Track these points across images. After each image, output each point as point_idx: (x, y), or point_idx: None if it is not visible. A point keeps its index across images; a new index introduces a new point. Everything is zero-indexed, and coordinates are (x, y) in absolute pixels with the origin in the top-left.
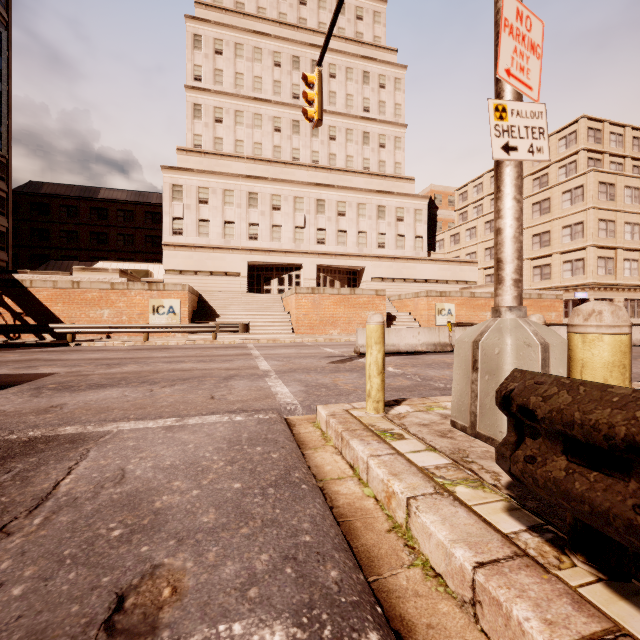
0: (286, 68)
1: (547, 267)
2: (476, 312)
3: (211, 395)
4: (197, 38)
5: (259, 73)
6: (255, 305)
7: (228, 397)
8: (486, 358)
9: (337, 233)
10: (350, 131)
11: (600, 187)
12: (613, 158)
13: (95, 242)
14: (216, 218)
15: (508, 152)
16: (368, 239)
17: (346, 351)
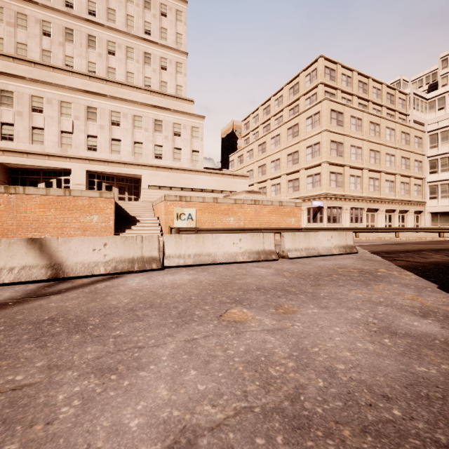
0: None
1: (297, 181)
2: (219, 217)
3: None
4: None
5: None
6: None
7: None
8: None
9: (111, 141)
10: (131, 49)
11: (332, 114)
12: (344, 94)
13: None
14: None
15: None
16: (144, 149)
17: None
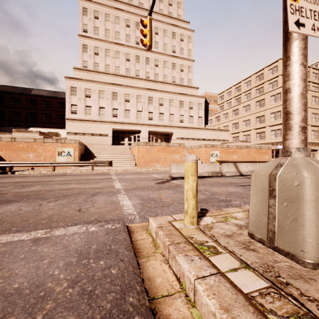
0: (132, 28)
1: (263, 133)
2: (229, 155)
3: (79, 208)
4: (85, 9)
5: (118, 30)
6: (116, 151)
7: (90, 209)
8: (284, 188)
9: (159, 114)
10: (165, 62)
11: None
12: None
13: (29, 117)
14: (95, 105)
15: (299, 27)
16: (175, 118)
17: (164, 176)
